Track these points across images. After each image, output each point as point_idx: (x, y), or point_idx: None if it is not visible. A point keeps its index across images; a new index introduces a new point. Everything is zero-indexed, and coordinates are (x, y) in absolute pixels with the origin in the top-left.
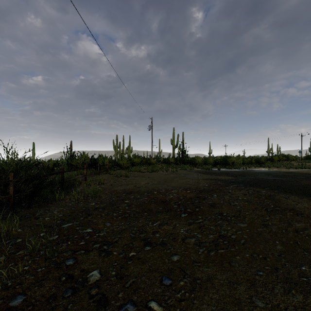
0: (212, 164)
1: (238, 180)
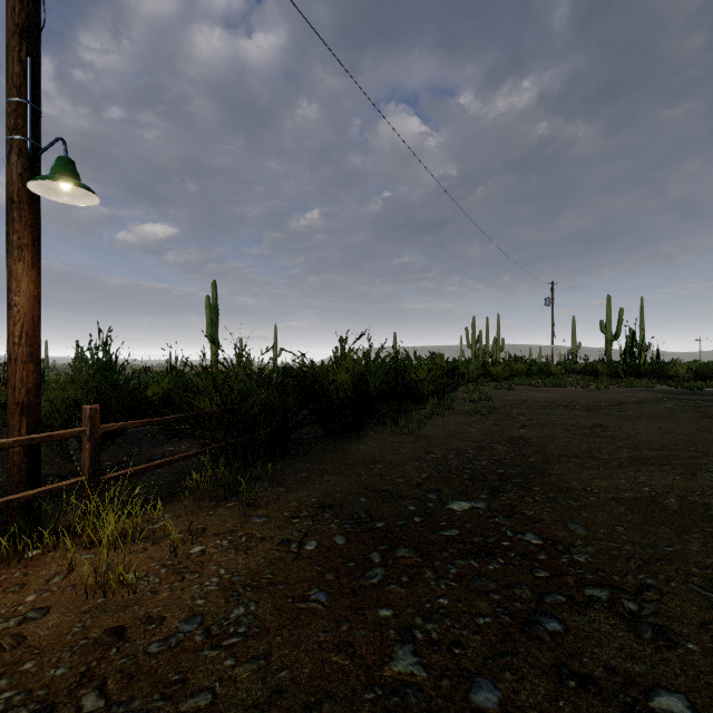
0: None
1: (711, 399)
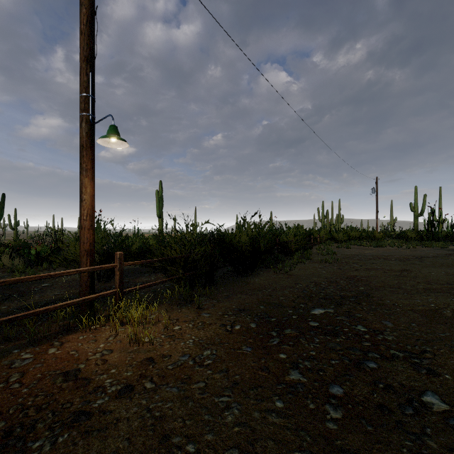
0: None
1: None
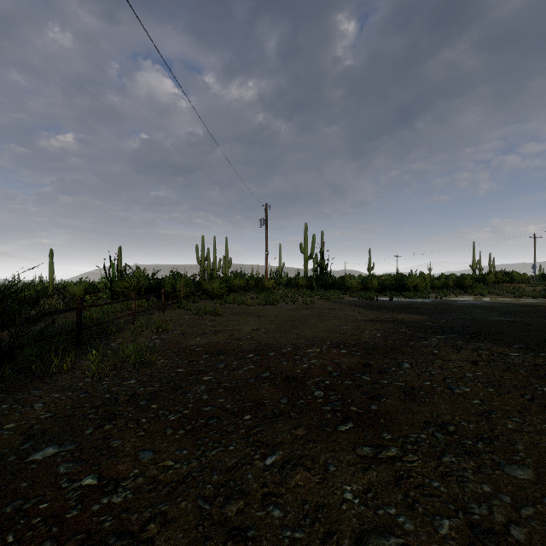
0: (377, 290)
1: (439, 323)
